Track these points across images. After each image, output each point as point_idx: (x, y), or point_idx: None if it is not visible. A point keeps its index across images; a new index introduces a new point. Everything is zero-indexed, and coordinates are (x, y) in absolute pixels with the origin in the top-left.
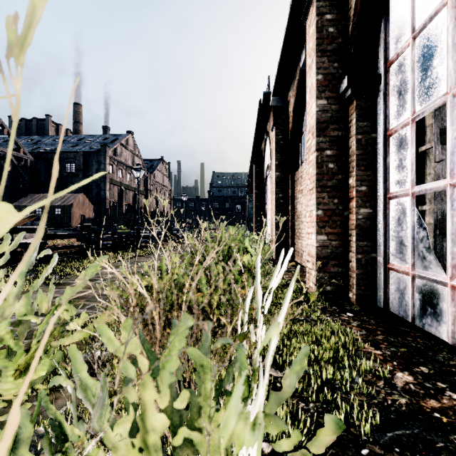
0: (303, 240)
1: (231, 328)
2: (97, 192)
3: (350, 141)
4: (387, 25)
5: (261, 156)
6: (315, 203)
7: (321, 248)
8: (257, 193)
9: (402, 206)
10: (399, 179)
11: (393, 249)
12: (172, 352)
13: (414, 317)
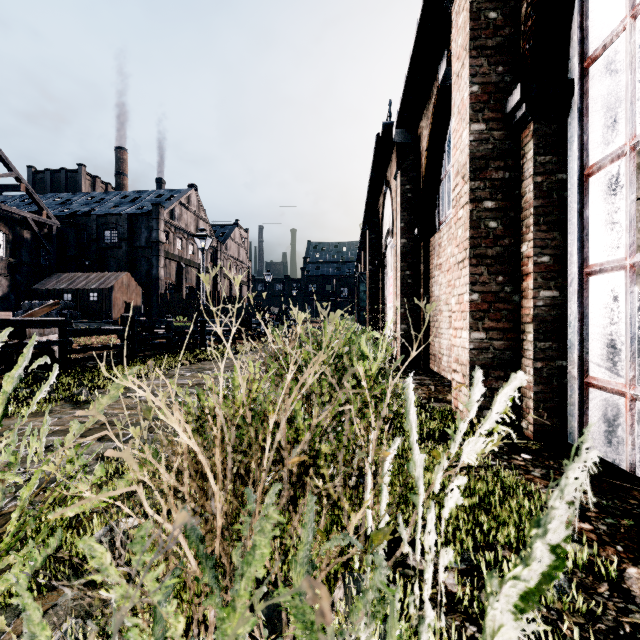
0: (442, 338)
1: (357, 518)
2: (148, 269)
3: (524, 186)
4: (585, 2)
5: (377, 217)
6: (467, 282)
7: (477, 351)
8: (372, 270)
9: (611, 287)
10: (606, 243)
11: (595, 353)
12: (240, 597)
13: (634, 463)
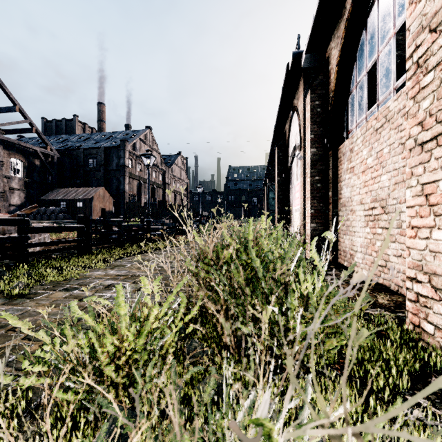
0: (355, 236)
1: None
2: (117, 185)
3: None
4: None
5: (284, 139)
6: None
7: None
8: (280, 181)
9: None
10: None
11: None
12: None
13: None
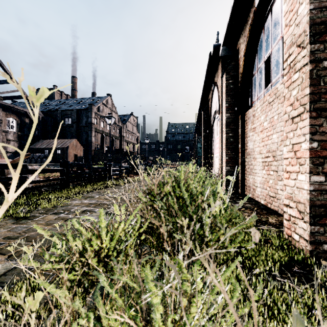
0: (256, 176)
1: None
2: (86, 137)
3: None
4: None
5: (208, 105)
6: (307, 132)
7: (317, 192)
8: (205, 135)
9: None
10: None
11: None
12: None
13: None
